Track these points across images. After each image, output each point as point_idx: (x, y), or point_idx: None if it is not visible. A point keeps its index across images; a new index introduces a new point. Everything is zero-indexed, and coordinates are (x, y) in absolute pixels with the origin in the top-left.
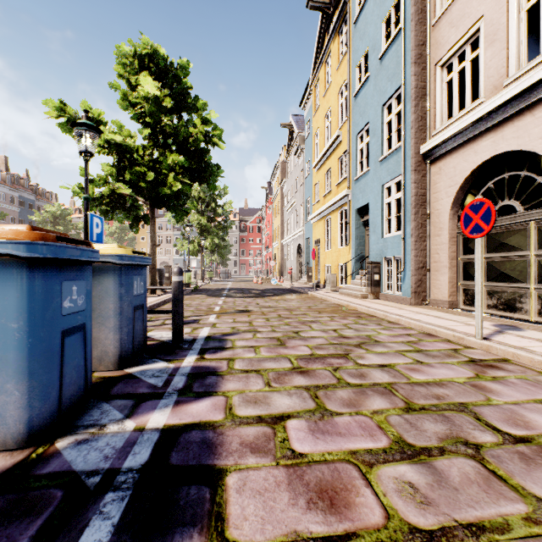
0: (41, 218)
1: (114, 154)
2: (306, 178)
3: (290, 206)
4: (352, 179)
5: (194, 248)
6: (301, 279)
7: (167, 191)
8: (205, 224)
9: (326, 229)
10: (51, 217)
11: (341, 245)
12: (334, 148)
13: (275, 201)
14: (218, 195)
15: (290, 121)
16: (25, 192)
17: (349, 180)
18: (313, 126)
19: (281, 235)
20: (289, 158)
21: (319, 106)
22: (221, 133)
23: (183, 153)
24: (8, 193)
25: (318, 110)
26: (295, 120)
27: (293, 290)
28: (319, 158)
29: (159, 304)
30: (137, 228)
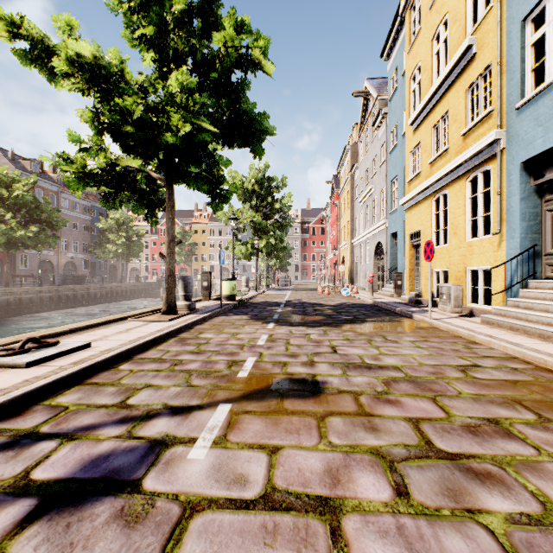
0: (106, 225)
1: (95, 91)
2: (390, 151)
3: (364, 195)
4: (510, 109)
5: (247, 251)
6: (384, 289)
7: (170, 141)
8: (259, 222)
9: (435, 213)
10: (115, 224)
11: (471, 235)
12: (457, 75)
13: (343, 194)
14: (276, 187)
15: (365, 87)
16: (97, 202)
17: (500, 113)
18: (407, 67)
19: (351, 234)
20: (362, 136)
21: (420, 29)
22: (267, 45)
23: (207, 91)
24: (81, 203)
25: (418, 37)
26: (372, 83)
27: (381, 309)
28: (422, 105)
29: (150, 343)
30: (153, 218)
